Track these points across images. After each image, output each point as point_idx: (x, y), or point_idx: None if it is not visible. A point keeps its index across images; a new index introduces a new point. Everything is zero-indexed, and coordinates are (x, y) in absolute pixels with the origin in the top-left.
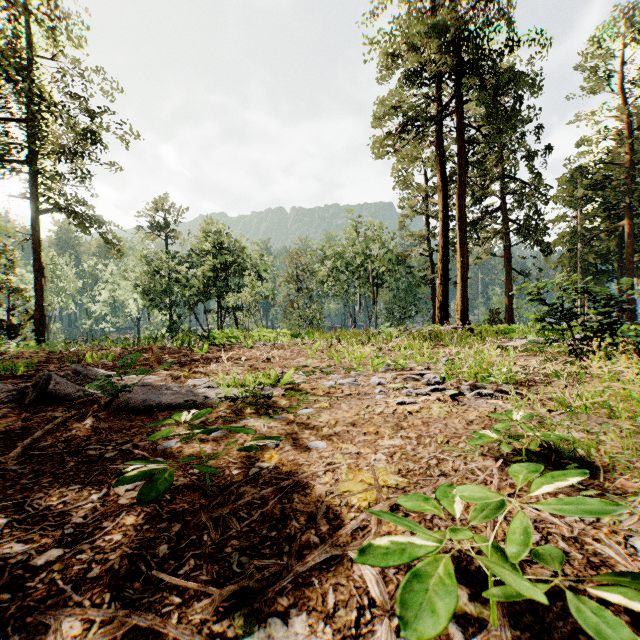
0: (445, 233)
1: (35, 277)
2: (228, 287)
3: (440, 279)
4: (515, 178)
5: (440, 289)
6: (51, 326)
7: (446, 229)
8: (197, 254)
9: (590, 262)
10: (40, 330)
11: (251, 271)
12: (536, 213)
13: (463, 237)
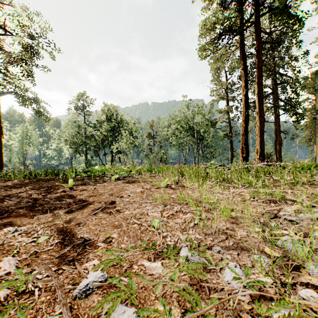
0: (246, 103)
1: None
2: (115, 140)
3: (243, 133)
4: (283, 74)
5: (243, 139)
6: (26, 162)
7: (247, 101)
8: (99, 123)
9: None
10: None
11: (126, 130)
12: (297, 94)
13: (261, 104)
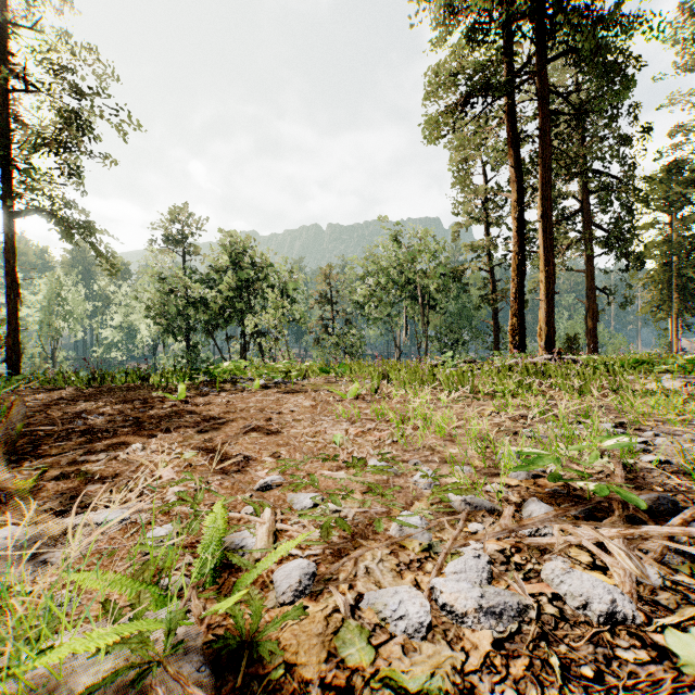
0: (521, 236)
1: (8, 295)
2: (251, 309)
3: (514, 295)
4: (601, 172)
5: (514, 308)
6: (57, 354)
7: (523, 230)
8: (216, 271)
9: (687, 277)
10: (13, 360)
11: (275, 288)
12: (629, 215)
13: (548, 239)
